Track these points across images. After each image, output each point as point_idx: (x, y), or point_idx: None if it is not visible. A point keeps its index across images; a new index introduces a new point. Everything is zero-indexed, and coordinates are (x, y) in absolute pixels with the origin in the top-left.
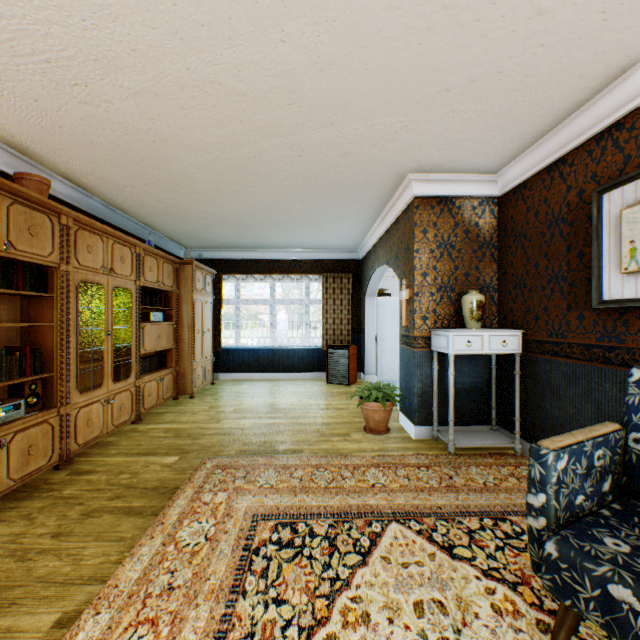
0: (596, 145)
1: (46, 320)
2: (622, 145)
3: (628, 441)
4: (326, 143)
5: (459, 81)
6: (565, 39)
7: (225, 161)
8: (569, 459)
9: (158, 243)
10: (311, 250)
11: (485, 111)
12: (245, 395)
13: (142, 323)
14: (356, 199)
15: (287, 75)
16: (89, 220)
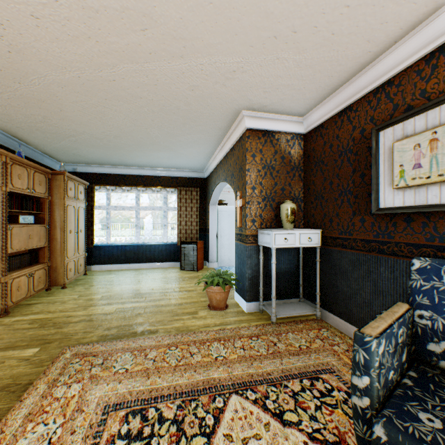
0: (374, 97)
1: None
2: (392, 97)
3: (414, 317)
4: (177, 74)
5: (285, 30)
6: (364, 3)
7: (87, 82)
8: (385, 342)
9: (32, 156)
10: (168, 169)
11: (301, 62)
12: (113, 283)
13: (9, 225)
14: (202, 129)
15: None
16: None
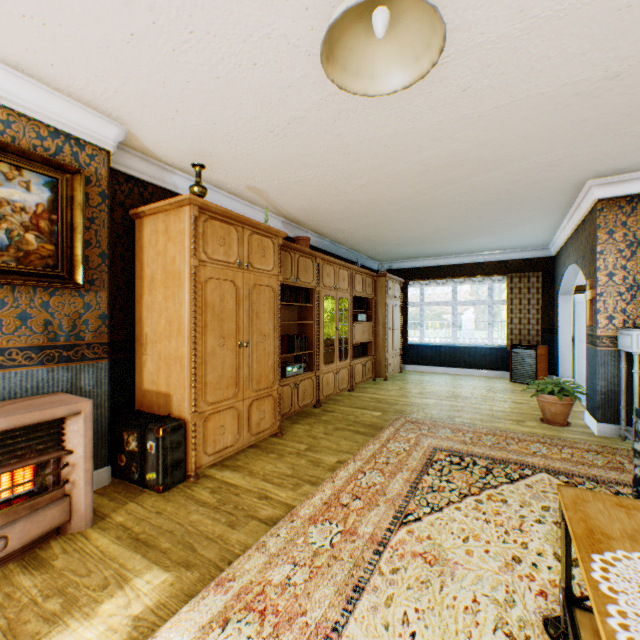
0: None
1: (309, 320)
2: None
3: None
4: (493, 179)
5: (612, 119)
6: None
7: (413, 205)
8: None
9: (360, 261)
10: (493, 252)
11: None
12: (427, 383)
13: (353, 322)
14: (533, 208)
15: (456, 155)
16: (328, 258)
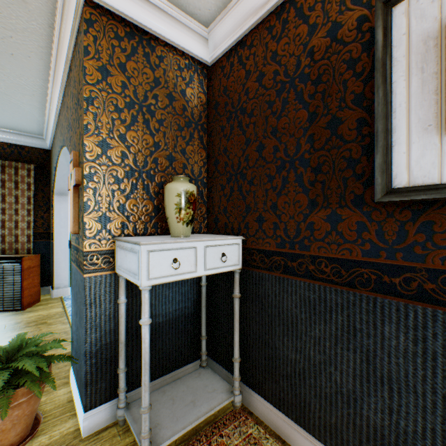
0: None
1: None
2: None
3: None
4: None
5: None
6: None
7: None
8: None
9: None
10: None
11: None
12: None
13: None
14: None
15: None
16: None
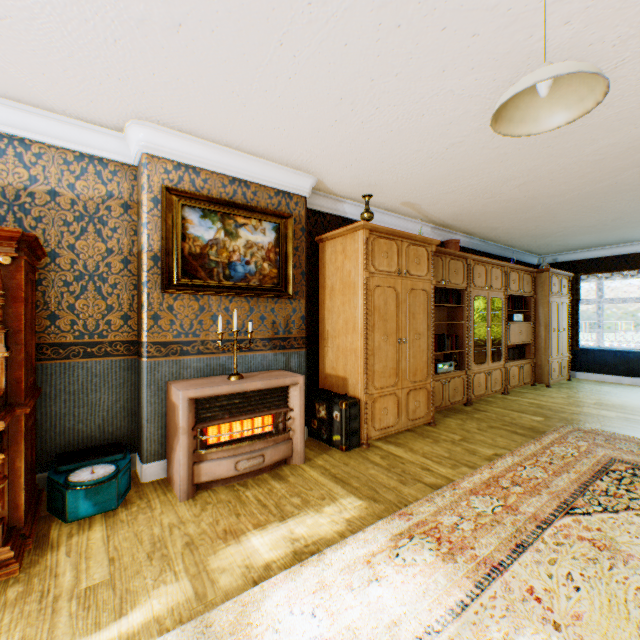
0: None
1: (458, 320)
2: None
3: None
4: None
5: None
6: None
7: (584, 194)
8: None
9: (514, 257)
10: None
11: None
12: (607, 394)
13: (507, 322)
14: None
15: None
16: (479, 258)
